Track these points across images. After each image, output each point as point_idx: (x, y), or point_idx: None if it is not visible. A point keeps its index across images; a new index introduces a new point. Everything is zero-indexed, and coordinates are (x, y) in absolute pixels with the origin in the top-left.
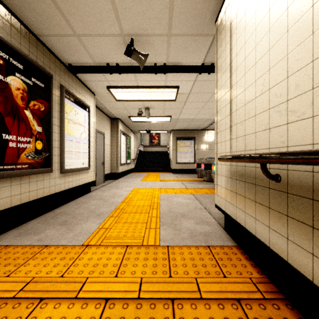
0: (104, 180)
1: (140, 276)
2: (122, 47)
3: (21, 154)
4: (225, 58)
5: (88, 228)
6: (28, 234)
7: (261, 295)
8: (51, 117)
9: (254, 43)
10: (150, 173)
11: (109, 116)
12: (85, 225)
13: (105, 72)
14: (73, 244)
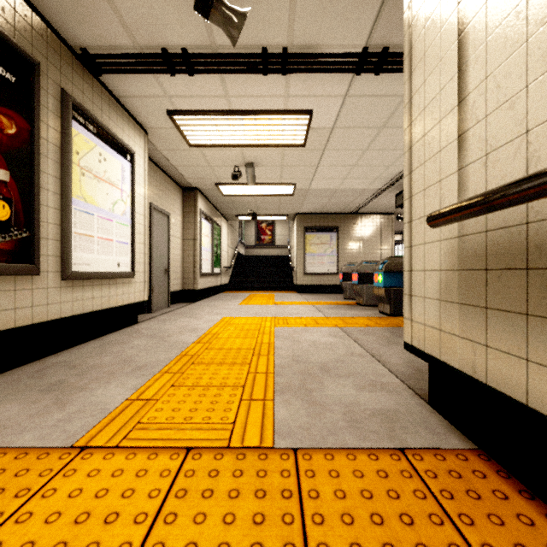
0: (169, 303)
1: None
2: None
3: None
4: None
5: (105, 398)
6: None
7: None
8: (34, 153)
9: None
10: (256, 293)
11: (179, 183)
12: (101, 392)
13: (161, 71)
14: (49, 445)
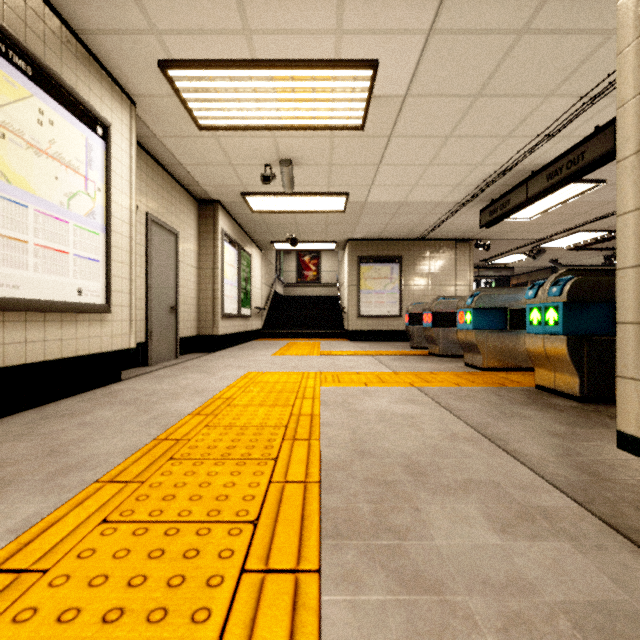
0: (177, 353)
1: None
2: None
3: None
4: None
5: None
6: None
7: None
8: None
9: None
10: (297, 341)
11: (193, 193)
12: None
13: None
14: None
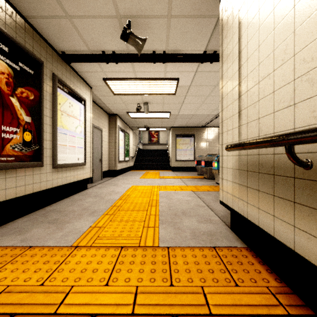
0: (102, 177)
1: (136, 285)
2: (119, 31)
3: (6, 145)
4: (232, 35)
5: (80, 226)
6: (13, 233)
7: (285, 310)
8: (41, 107)
9: (272, 5)
10: (149, 171)
11: (107, 112)
12: (77, 223)
13: (101, 61)
14: (61, 245)
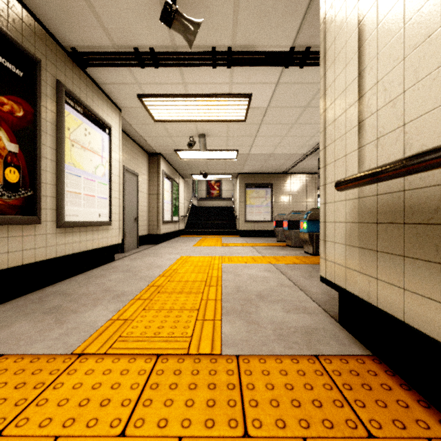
0: (138, 245)
1: (178, 434)
2: (158, 12)
3: None
4: None
5: (93, 319)
6: None
7: None
8: (36, 130)
9: None
10: (207, 237)
11: (146, 150)
12: (90, 314)
13: (133, 65)
14: (54, 353)
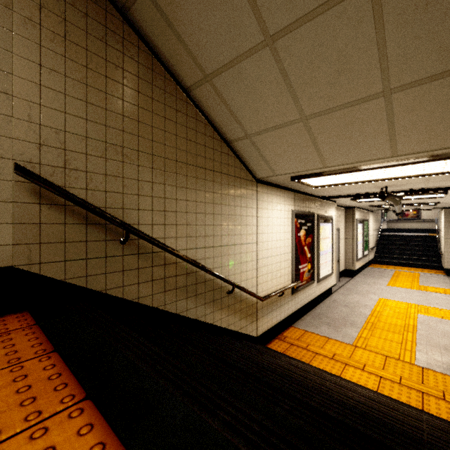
0: (339, 279)
1: (400, 375)
2: (375, 189)
3: (303, 275)
4: None
5: (349, 333)
6: (311, 326)
7: None
8: (313, 244)
9: None
10: (400, 270)
11: (343, 206)
12: (346, 330)
13: (353, 197)
14: (345, 342)
